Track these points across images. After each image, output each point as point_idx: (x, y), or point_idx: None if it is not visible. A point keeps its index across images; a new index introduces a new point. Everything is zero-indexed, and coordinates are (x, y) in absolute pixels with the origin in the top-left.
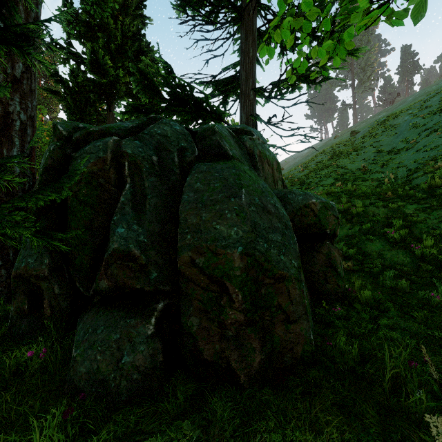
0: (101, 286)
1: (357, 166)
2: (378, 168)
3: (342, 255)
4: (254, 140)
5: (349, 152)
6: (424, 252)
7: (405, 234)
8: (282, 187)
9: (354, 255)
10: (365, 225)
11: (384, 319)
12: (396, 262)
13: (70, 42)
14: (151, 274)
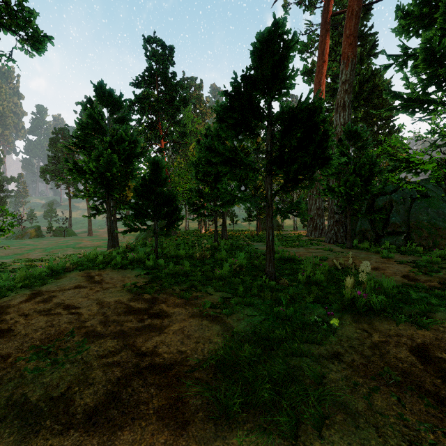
0: (388, 231)
1: None
2: None
3: None
4: None
5: None
6: None
7: None
8: None
9: None
10: None
11: None
12: None
13: None
14: (402, 228)
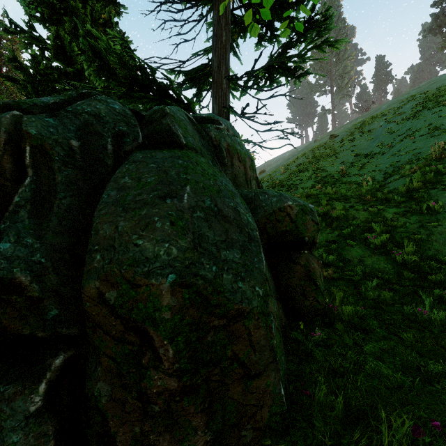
0: None
1: (336, 169)
2: (356, 172)
3: (322, 261)
4: (221, 130)
5: (328, 155)
6: (405, 259)
7: (385, 239)
8: (256, 187)
9: (334, 262)
10: (345, 229)
11: (370, 344)
12: (377, 269)
13: (32, 25)
14: (48, 312)
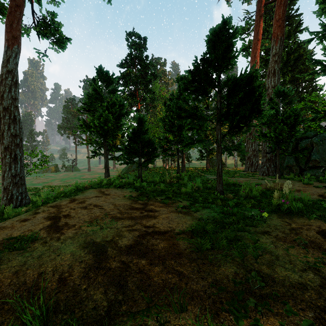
0: (309, 166)
1: None
2: None
3: None
4: None
5: None
6: None
7: None
8: None
9: None
10: None
11: None
12: None
13: None
14: (321, 163)
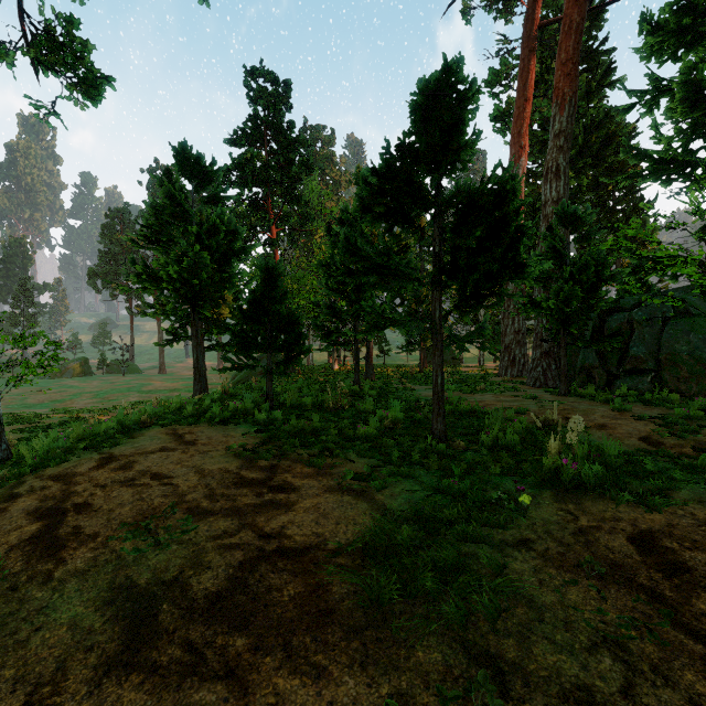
0: (626, 368)
1: None
2: None
3: None
4: None
5: None
6: None
7: None
8: None
9: None
10: None
11: None
12: None
13: None
14: (648, 364)
